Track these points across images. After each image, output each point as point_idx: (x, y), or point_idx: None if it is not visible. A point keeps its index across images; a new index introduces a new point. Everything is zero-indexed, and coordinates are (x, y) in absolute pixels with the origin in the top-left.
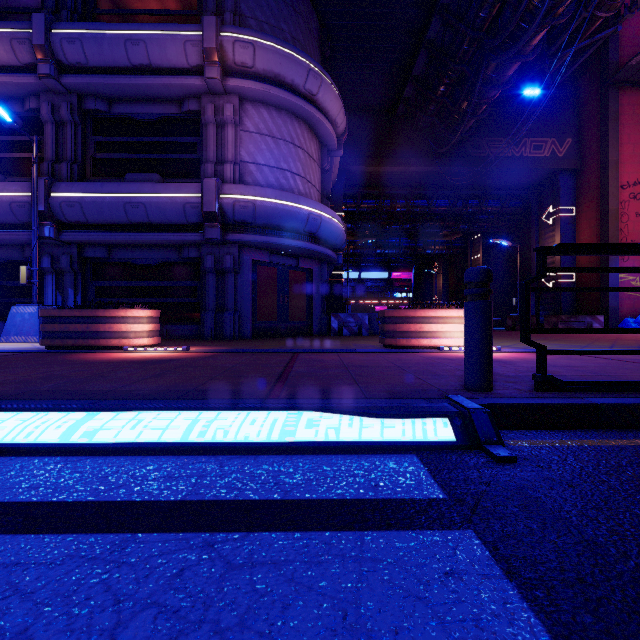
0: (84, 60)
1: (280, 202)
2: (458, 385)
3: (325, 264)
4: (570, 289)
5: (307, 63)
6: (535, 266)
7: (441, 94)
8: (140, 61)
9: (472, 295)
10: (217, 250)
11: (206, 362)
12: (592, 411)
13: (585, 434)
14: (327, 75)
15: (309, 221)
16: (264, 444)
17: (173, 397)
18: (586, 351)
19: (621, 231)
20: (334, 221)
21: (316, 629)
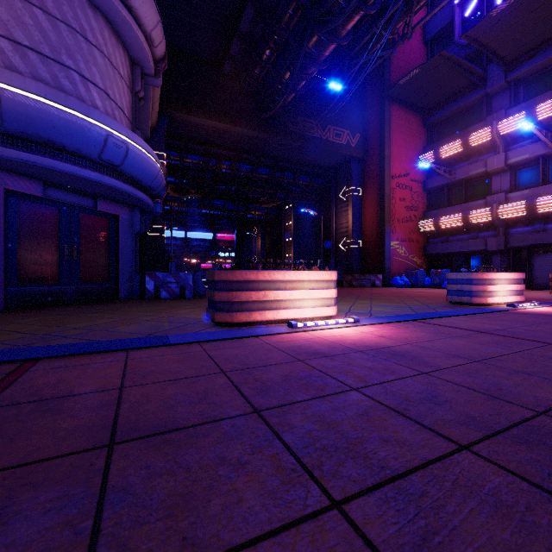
0: None
1: (54, 105)
2: None
3: (138, 211)
4: None
5: None
6: (334, 234)
7: (266, 59)
8: None
9: None
10: None
11: None
12: None
13: None
14: None
15: (108, 146)
16: None
17: None
18: None
19: (391, 210)
20: (148, 156)
21: None
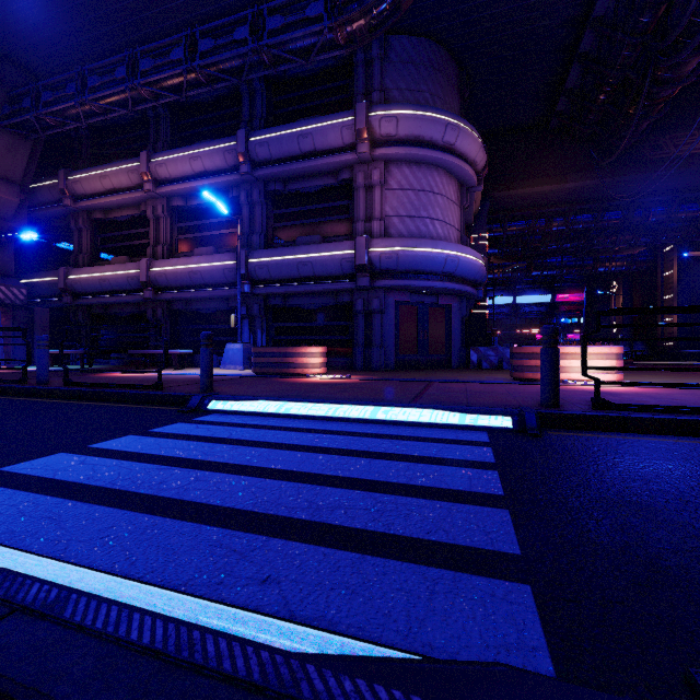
0: (269, 156)
1: (420, 249)
2: (539, 404)
3: (464, 299)
4: (620, 339)
5: (445, 119)
6: None
7: (601, 102)
8: (308, 149)
9: (544, 344)
10: (366, 294)
11: (367, 386)
12: (619, 421)
13: (608, 433)
14: (465, 123)
15: (447, 263)
16: (408, 422)
17: (359, 400)
18: (634, 383)
19: None
20: (472, 259)
21: (424, 453)
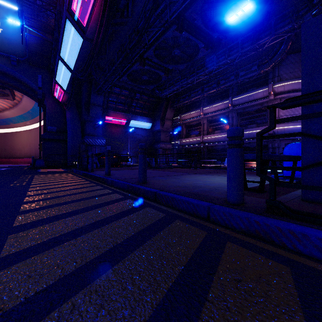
0: (238, 103)
1: (293, 126)
2: None
3: None
4: None
5: None
6: None
7: None
8: (251, 99)
9: None
10: (272, 142)
11: None
12: None
13: None
14: None
15: None
16: None
17: None
18: None
19: None
20: None
21: None
